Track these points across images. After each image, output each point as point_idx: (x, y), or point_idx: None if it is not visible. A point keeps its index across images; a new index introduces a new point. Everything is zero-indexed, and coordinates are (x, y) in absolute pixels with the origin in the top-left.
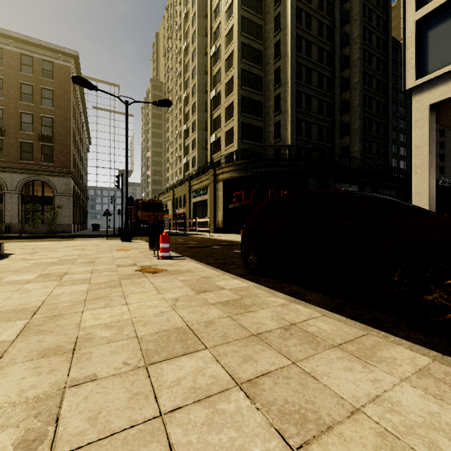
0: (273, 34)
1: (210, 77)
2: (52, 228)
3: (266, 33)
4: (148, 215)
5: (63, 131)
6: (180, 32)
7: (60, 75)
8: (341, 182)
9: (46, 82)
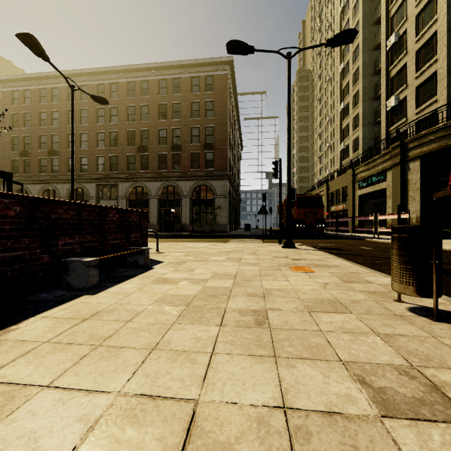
0: None
1: (385, 21)
2: (213, 228)
3: None
4: (304, 212)
5: (221, 136)
6: (331, 1)
7: (219, 85)
8: None
9: (209, 95)
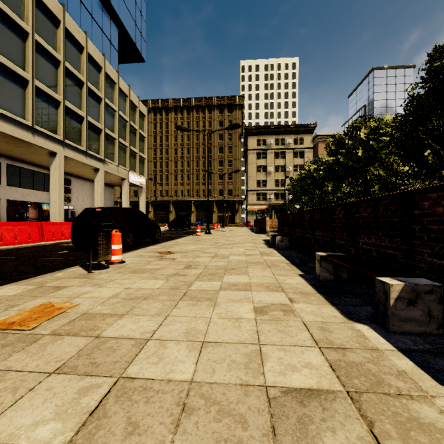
0: None
1: None
2: None
3: None
4: None
5: None
6: None
7: None
8: None
9: None
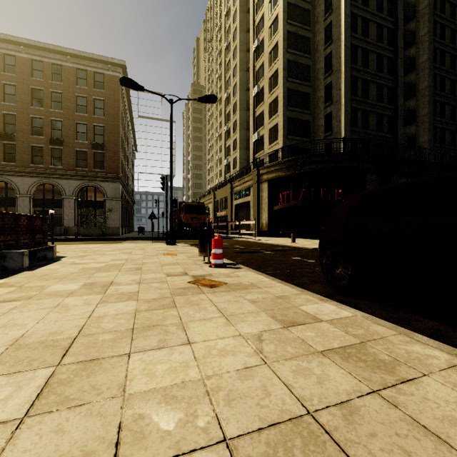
0: (323, 17)
1: (252, 73)
2: (103, 231)
3: (314, 18)
4: (191, 217)
5: (113, 138)
6: (220, 33)
7: (110, 85)
8: (407, 178)
9: (98, 92)
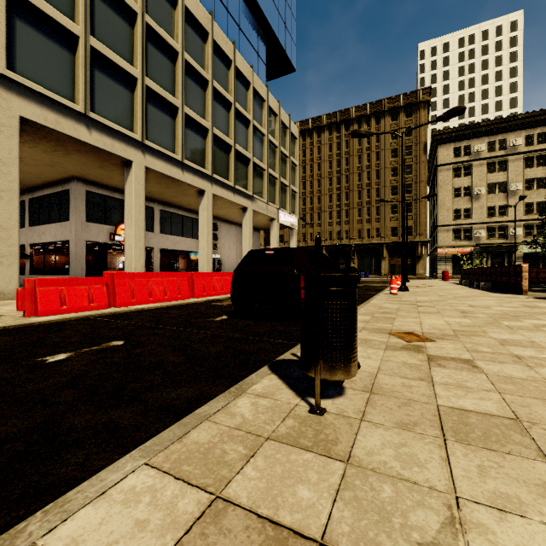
0: None
1: None
2: None
3: None
4: None
5: None
6: None
7: None
8: None
9: None
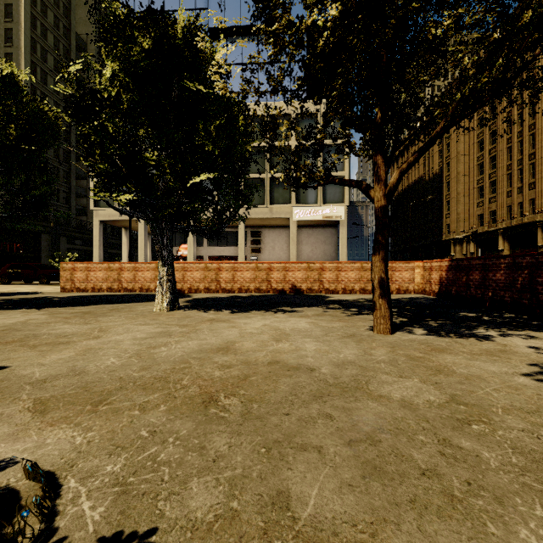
0: None
1: None
2: None
3: None
4: None
5: None
6: None
7: None
8: (74, 239)
9: None
